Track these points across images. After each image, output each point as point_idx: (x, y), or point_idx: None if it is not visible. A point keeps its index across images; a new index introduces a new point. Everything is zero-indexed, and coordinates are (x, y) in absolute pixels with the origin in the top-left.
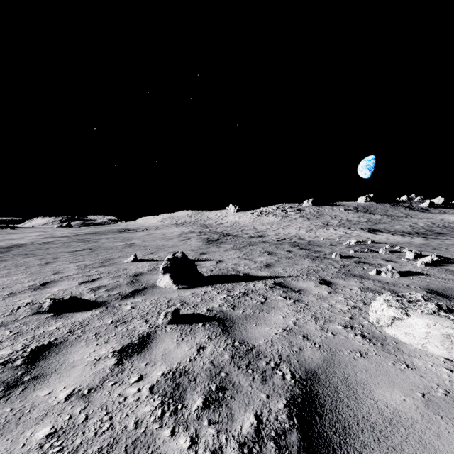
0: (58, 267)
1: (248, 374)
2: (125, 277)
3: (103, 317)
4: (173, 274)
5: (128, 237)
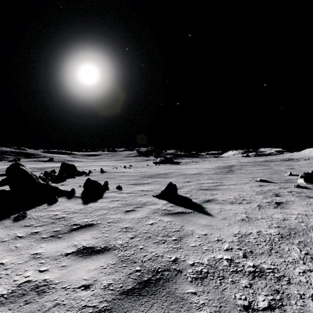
0: (254, 174)
1: (311, 193)
2: (283, 179)
3: (275, 184)
4: (305, 179)
5: (290, 164)
